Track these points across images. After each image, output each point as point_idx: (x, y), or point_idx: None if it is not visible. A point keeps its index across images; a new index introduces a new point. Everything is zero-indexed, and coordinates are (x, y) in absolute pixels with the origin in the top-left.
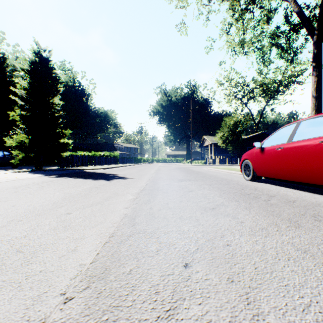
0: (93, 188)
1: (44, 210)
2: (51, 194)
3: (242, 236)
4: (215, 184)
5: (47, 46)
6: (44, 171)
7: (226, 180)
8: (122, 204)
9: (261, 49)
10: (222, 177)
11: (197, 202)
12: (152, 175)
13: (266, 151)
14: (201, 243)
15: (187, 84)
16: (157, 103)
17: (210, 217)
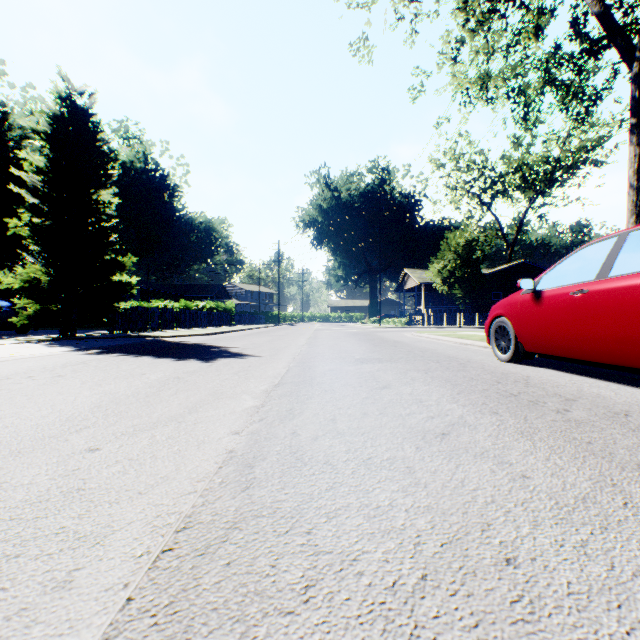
0: (170, 380)
1: (34, 440)
2: (70, 395)
3: (539, 526)
4: (436, 370)
5: (85, 84)
6: (77, 340)
7: (457, 361)
8: (228, 421)
9: (524, 91)
10: (447, 354)
11: (403, 415)
12: (301, 349)
13: (547, 298)
14: (430, 554)
15: (372, 166)
16: (312, 203)
17: (441, 460)
